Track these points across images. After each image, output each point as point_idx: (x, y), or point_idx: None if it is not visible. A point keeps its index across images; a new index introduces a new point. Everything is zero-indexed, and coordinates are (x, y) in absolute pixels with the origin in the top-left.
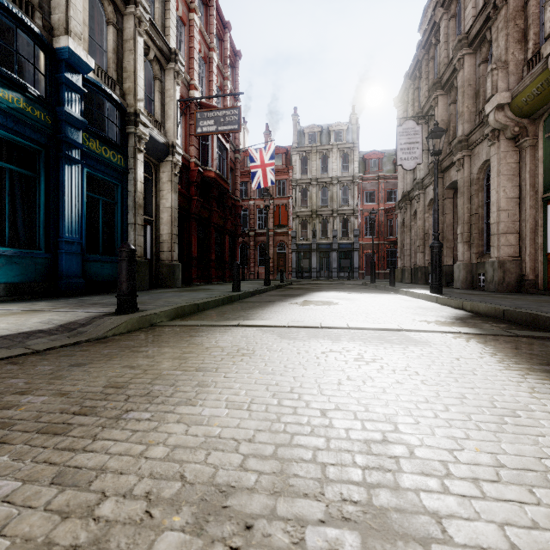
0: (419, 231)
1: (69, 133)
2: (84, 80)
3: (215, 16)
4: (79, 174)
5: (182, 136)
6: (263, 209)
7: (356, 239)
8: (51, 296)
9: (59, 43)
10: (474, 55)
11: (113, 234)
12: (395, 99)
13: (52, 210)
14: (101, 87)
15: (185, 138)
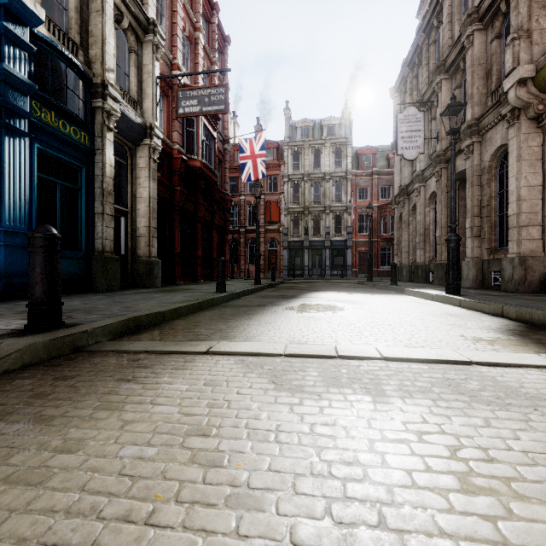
0: (419, 226)
1: (10, 97)
2: (34, 37)
3: None
4: (25, 149)
5: (164, 120)
6: (254, 205)
7: (349, 236)
8: None
9: None
10: (485, 31)
11: (76, 225)
12: (392, 89)
13: None
14: (57, 47)
15: (167, 123)
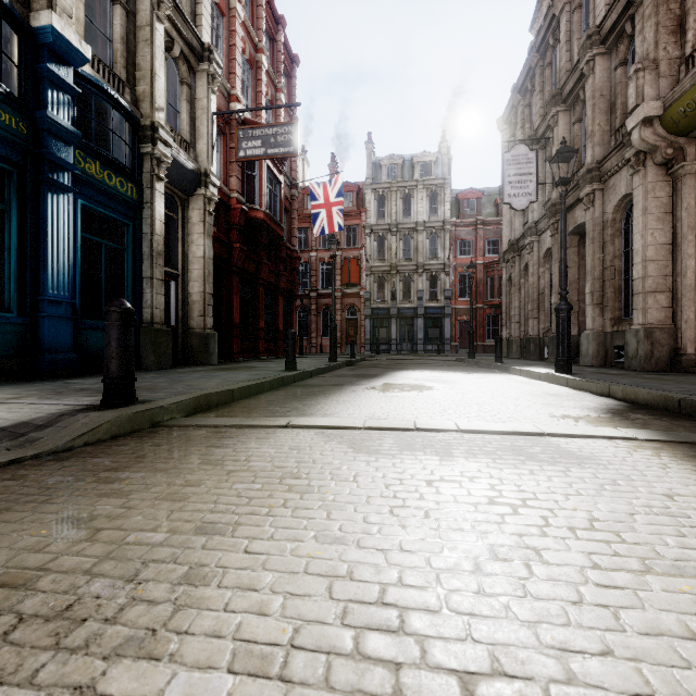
0: (532, 291)
1: (54, 148)
2: (78, 76)
3: (264, 7)
4: (69, 206)
5: (220, 163)
6: (328, 263)
7: (447, 302)
8: (26, 378)
9: (39, 20)
10: (608, 56)
11: (121, 291)
12: (499, 120)
13: (29, 256)
14: (103, 87)
15: (223, 166)
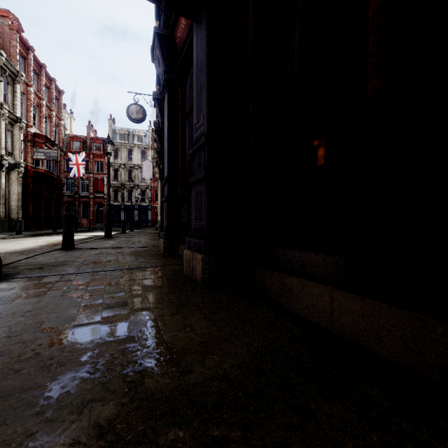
0: None
1: None
2: None
3: (44, 80)
4: None
5: (23, 152)
6: (85, 179)
7: (149, 203)
8: None
9: None
10: None
11: None
12: None
13: None
14: None
15: (25, 153)
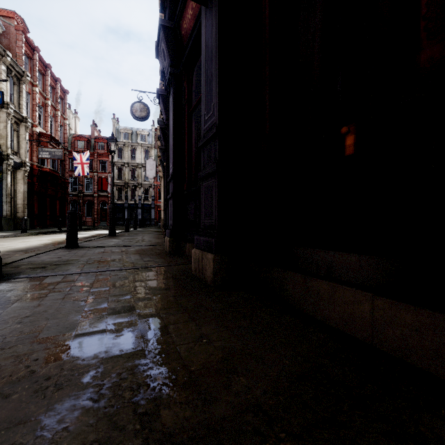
0: None
1: None
2: None
3: (49, 80)
4: None
5: (28, 151)
6: (90, 178)
7: (153, 202)
8: None
9: None
10: None
11: None
12: None
13: None
14: None
15: (30, 153)
